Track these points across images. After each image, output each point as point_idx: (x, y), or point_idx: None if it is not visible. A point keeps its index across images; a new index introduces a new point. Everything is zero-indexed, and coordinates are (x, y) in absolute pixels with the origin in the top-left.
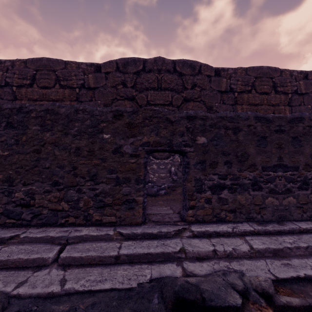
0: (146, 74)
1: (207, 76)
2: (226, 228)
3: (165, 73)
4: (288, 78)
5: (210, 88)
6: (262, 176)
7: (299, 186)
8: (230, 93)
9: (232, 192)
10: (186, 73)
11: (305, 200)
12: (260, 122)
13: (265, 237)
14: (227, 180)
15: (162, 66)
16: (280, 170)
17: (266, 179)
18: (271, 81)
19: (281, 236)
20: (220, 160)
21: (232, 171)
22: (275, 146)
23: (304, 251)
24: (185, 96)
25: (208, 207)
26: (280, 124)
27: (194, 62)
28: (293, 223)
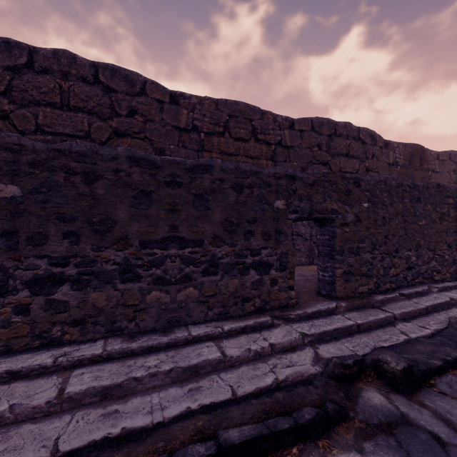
0: (35, 75)
1: (157, 101)
2: (44, 359)
3: (76, 81)
4: (271, 123)
5: (161, 120)
6: (140, 257)
7: (203, 270)
8: (194, 133)
9: (80, 288)
10: (118, 89)
11: (212, 290)
12: (138, 167)
13: (116, 364)
14: (69, 267)
15: (69, 67)
16: (174, 247)
17: (148, 262)
18: (250, 124)
19: (147, 356)
20: (54, 230)
21: (81, 250)
22: (165, 208)
23: (164, 378)
24: (115, 126)
25: (22, 322)
26: (174, 173)
27: (133, 73)
28: (186, 329)
